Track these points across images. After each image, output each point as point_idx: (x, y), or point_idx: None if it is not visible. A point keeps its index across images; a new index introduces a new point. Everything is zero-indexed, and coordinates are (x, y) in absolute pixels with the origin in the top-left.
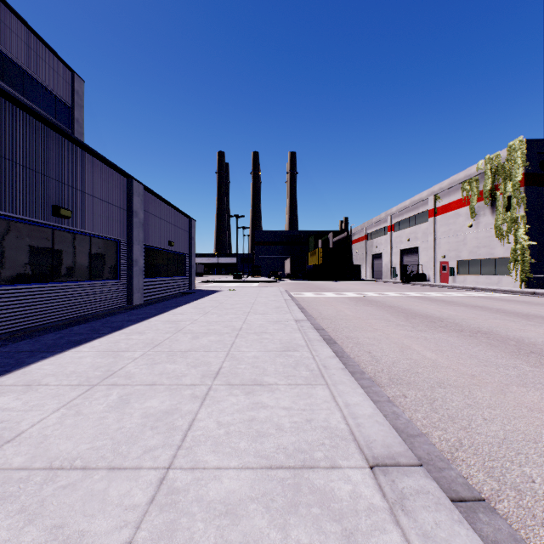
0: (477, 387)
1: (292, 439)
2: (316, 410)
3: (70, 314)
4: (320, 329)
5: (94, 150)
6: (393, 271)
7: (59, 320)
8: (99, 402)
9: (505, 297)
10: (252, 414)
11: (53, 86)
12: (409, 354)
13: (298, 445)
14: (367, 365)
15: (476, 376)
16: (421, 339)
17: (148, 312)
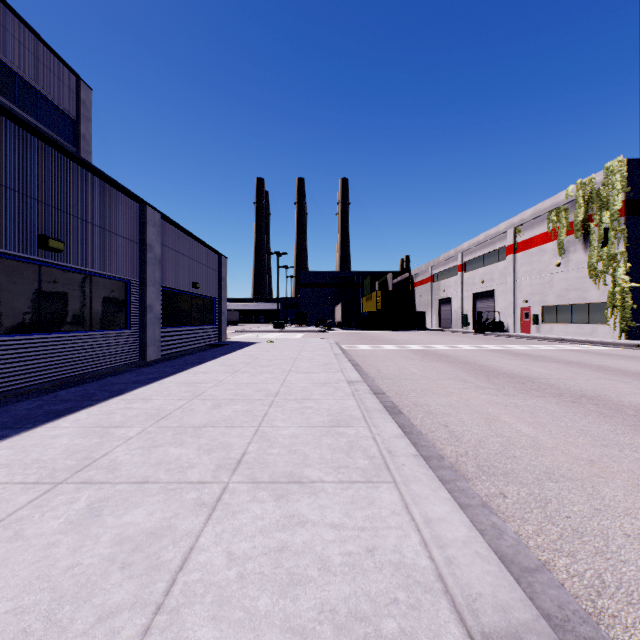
0: (601, 479)
1: (345, 591)
2: (381, 529)
3: (63, 374)
4: (379, 393)
5: (95, 167)
6: (465, 319)
7: (47, 380)
8: (55, 514)
9: (603, 351)
10: (284, 537)
11: (54, 94)
12: (499, 429)
13: (355, 604)
14: (445, 446)
15: (596, 463)
16: (510, 407)
17: (162, 370)
